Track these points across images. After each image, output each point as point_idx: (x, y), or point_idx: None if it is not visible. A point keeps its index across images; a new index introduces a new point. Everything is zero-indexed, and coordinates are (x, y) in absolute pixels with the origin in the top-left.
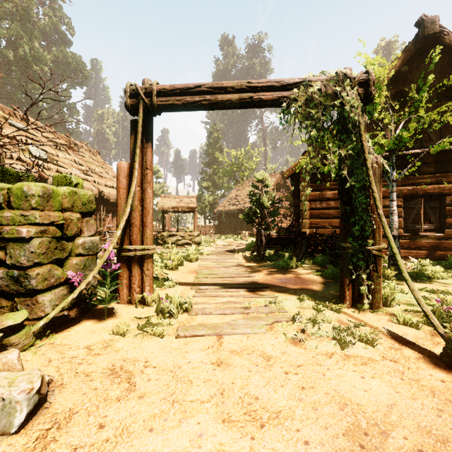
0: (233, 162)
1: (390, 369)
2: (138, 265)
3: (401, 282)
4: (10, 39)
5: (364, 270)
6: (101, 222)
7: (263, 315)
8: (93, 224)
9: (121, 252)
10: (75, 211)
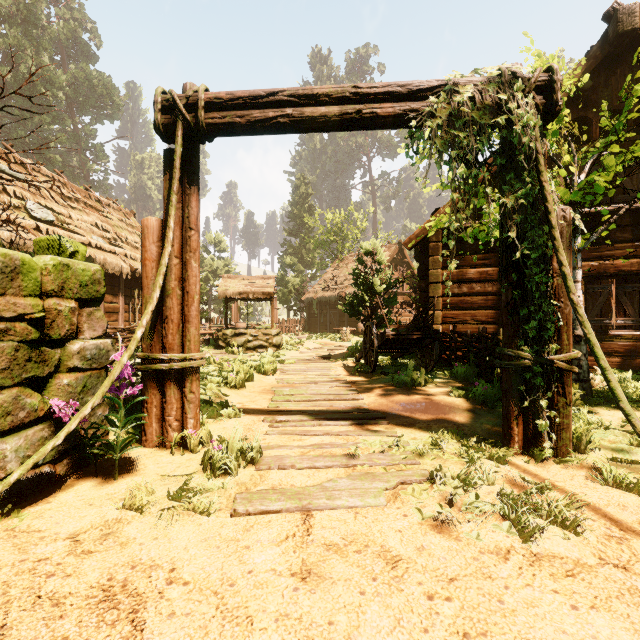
0: (329, 228)
1: (621, 587)
2: (175, 385)
3: (592, 408)
4: (8, 52)
5: (544, 393)
6: (135, 315)
7: (380, 469)
8: (101, 319)
9: (149, 364)
10: (66, 297)
